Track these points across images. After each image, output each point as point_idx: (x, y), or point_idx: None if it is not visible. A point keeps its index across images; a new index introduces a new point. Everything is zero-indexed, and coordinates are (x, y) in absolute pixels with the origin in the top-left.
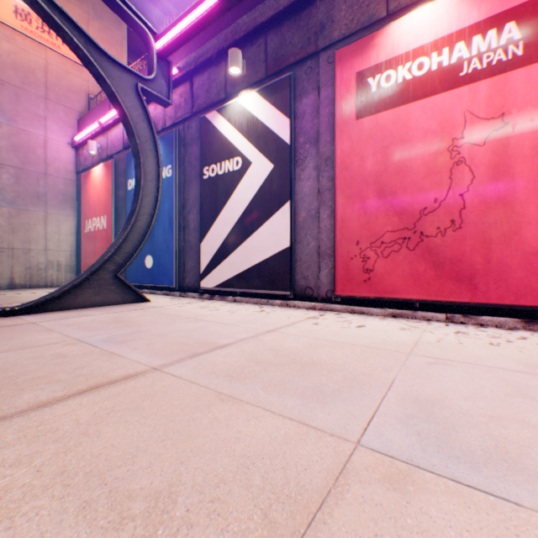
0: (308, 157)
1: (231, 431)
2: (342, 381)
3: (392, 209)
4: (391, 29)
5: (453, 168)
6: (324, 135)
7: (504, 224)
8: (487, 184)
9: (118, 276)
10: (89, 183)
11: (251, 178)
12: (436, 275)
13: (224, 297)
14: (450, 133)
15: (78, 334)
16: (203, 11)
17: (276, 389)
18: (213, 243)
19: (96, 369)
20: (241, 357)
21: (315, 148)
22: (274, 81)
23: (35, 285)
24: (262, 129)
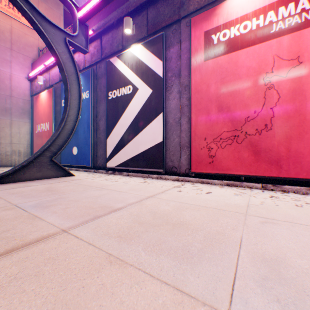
0: (173, 85)
1: (115, 302)
2: (204, 240)
3: (227, 118)
4: (226, 4)
5: (266, 91)
6: (184, 71)
7: (299, 126)
8: (288, 101)
9: (53, 159)
10: (38, 102)
11: (138, 98)
12: (255, 159)
13: (121, 172)
14: (265, 69)
15: (17, 200)
16: None
17: (154, 250)
18: (114, 139)
19: (18, 232)
20: (129, 219)
21: (178, 79)
22: (152, 37)
23: (4, 165)
24: (145, 67)
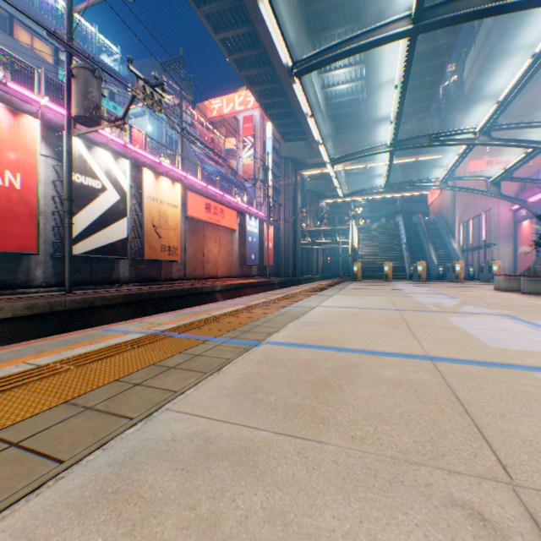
0: None
1: None
2: None
3: None
4: None
5: None
6: None
7: None
8: None
9: None
10: (519, 229)
11: None
12: None
13: None
14: None
15: None
16: None
17: None
18: None
19: None
20: None
21: None
22: None
23: None
24: None
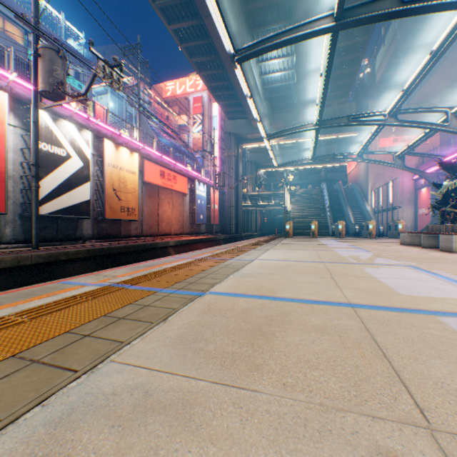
0: None
1: None
2: None
3: None
4: None
5: None
6: None
7: None
8: None
9: None
10: (418, 195)
11: None
12: None
13: None
14: None
15: None
16: None
17: None
18: None
19: None
20: None
21: None
22: None
23: None
24: None
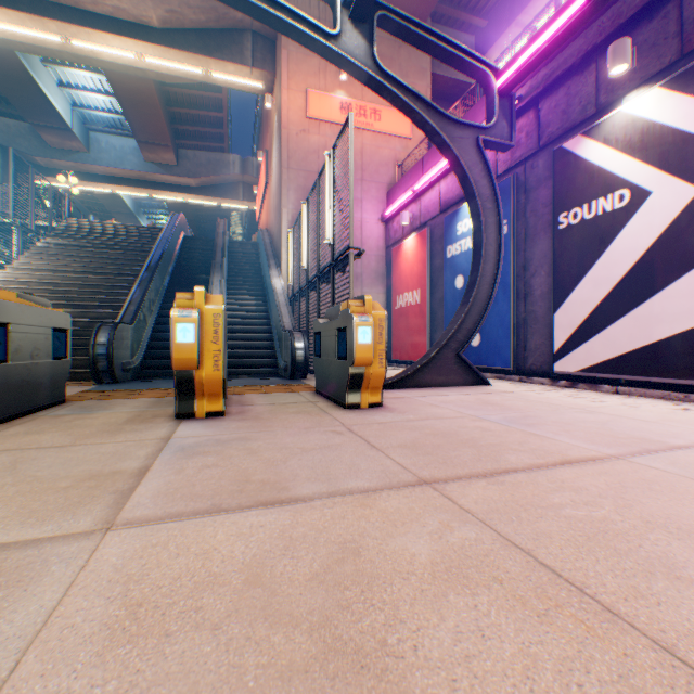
0: None
1: None
2: None
3: None
4: None
5: None
6: None
7: None
8: None
9: (459, 355)
10: (399, 257)
11: (648, 215)
12: None
13: (593, 385)
14: None
15: (466, 411)
16: (570, 14)
17: None
18: (573, 313)
19: (541, 446)
20: None
21: None
22: None
23: None
24: (672, 138)
